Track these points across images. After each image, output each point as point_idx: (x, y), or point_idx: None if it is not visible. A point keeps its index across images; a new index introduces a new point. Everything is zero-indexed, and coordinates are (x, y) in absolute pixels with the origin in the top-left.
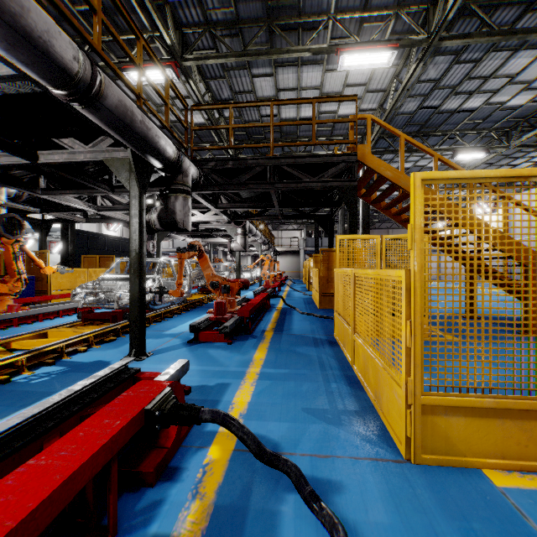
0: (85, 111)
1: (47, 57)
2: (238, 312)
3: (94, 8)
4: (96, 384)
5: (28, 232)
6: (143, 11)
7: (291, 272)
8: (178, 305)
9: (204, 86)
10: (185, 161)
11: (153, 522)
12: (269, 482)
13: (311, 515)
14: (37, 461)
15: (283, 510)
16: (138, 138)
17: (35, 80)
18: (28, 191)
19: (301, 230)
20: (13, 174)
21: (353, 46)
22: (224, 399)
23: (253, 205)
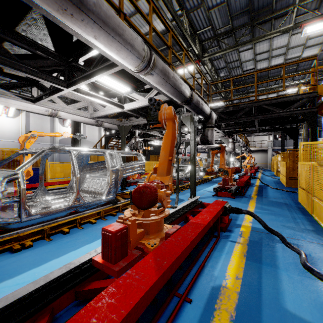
0: (186, 106)
1: (183, 95)
2: (237, 183)
3: (183, 64)
4: (191, 203)
5: (127, 145)
6: (184, 41)
7: (261, 164)
8: (199, 180)
9: (210, 65)
10: (212, 113)
11: (229, 238)
12: (269, 239)
13: (289, 249)
14: (206, 209)
15: (276, 246)
16: (199, 110)
17: (173, 100)
18: (143, 131)
19: (269, 135)
20: (140, 125)
21: (314, 19)
22: (240, 216)
23: (241, 127)
